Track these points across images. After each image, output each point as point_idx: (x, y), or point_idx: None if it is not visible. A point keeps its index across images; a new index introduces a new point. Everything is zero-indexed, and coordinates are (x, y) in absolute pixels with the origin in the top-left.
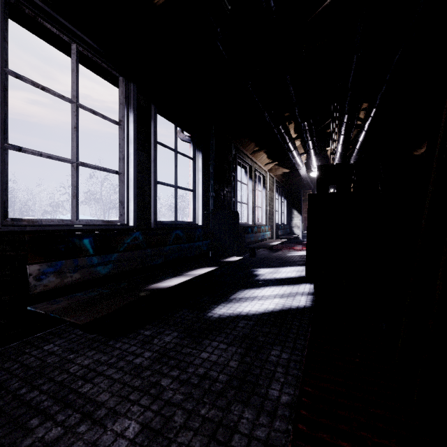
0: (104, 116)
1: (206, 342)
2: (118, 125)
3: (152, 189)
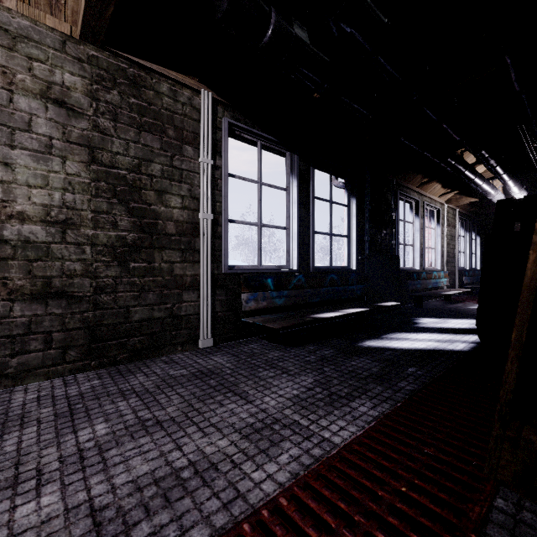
0: (276, 187)
1: (355, 358)
2: (285, 191)
3: (310, 239)
